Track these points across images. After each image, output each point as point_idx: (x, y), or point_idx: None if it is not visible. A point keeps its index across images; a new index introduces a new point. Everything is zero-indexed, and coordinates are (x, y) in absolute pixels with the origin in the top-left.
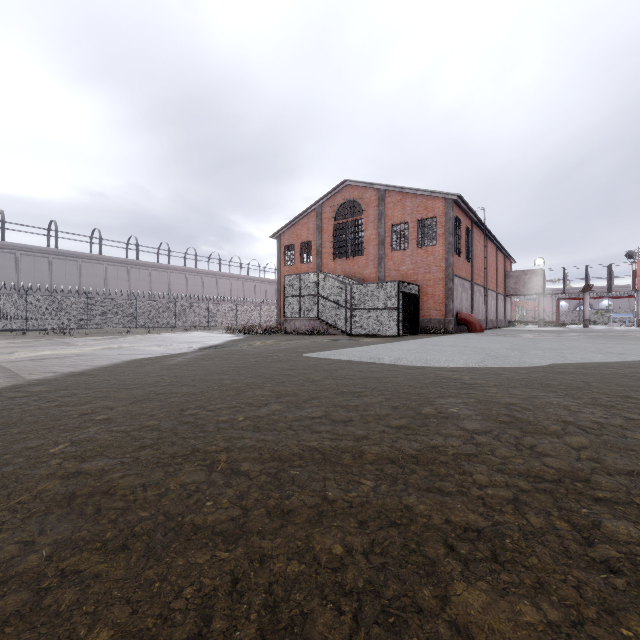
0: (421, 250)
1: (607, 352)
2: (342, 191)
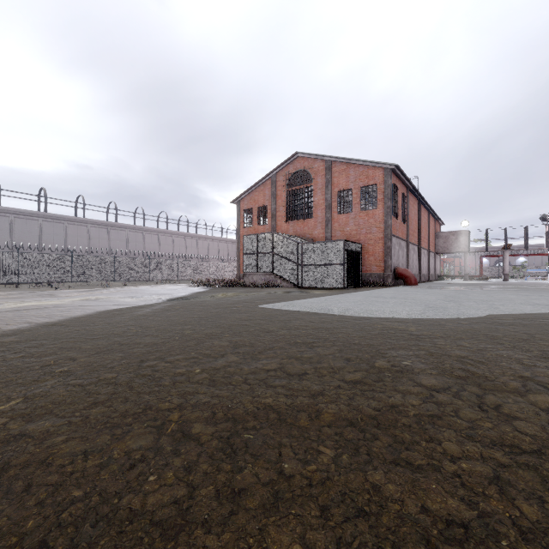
0: (363, 213)
1: (534, 303)
2: (294, 162)
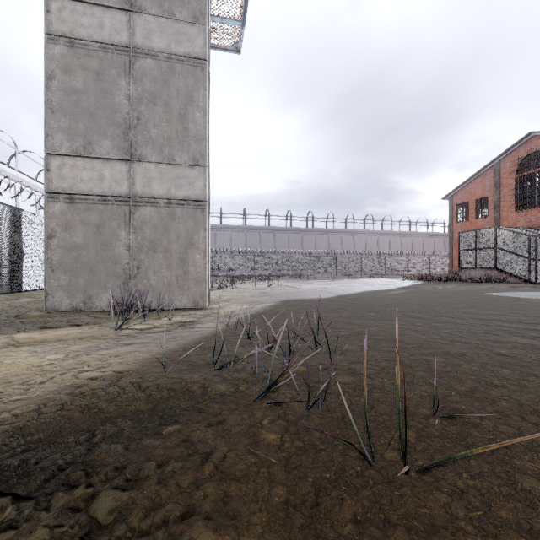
0: None
1: None
2: (526, 144)
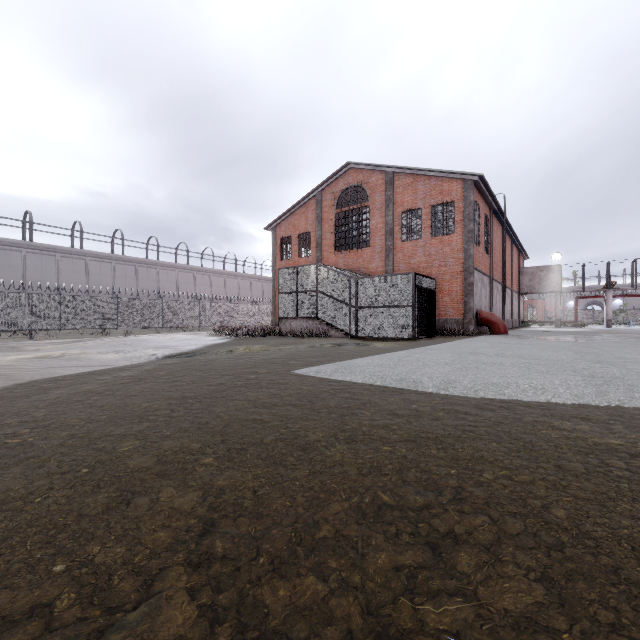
0: (435, 240)
1: None
2: (344, 175)
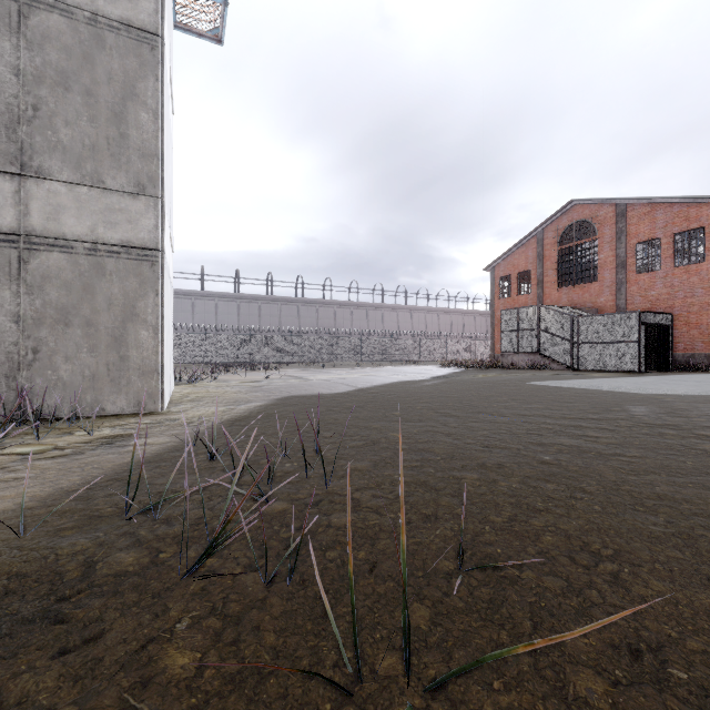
0: (679, 270)
1: None
2: (568, 212)
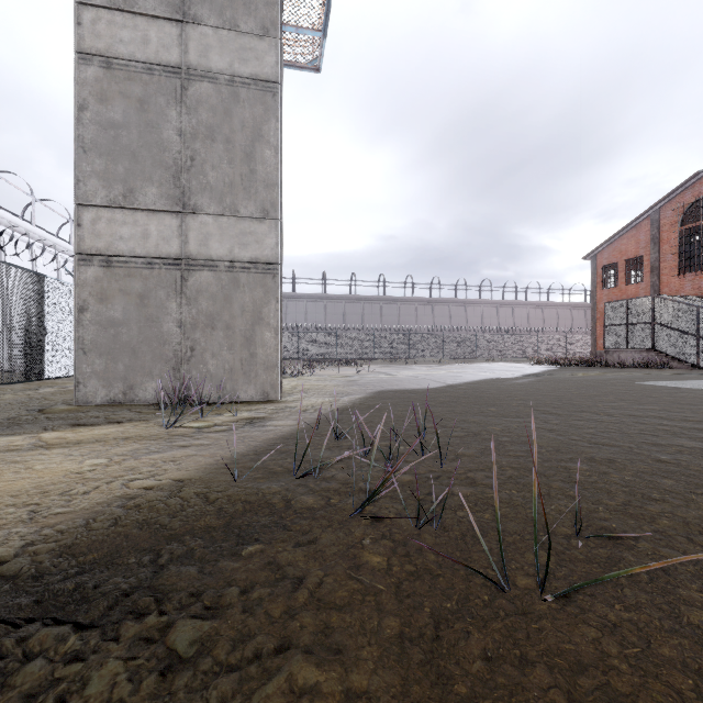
0: None
1: None
2: (693, 186)
